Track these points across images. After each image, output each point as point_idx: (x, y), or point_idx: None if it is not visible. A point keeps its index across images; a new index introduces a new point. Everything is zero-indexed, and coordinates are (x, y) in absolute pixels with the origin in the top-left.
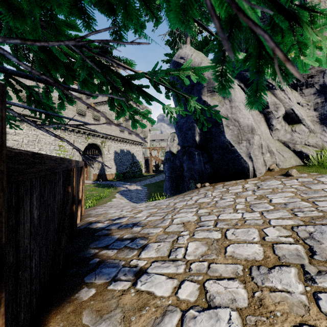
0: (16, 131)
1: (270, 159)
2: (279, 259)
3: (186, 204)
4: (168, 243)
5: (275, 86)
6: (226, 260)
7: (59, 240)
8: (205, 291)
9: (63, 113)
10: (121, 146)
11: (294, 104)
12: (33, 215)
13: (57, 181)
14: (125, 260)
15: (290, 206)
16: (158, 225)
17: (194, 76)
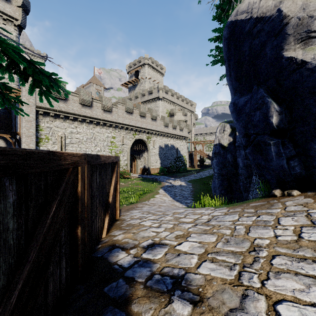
0: (77, 130)
1: None
2: None
3: (276, 239)
4: None
5: None
6: None
7: None
8: None
9: (114, 112)
10: (166, 141)
11: None
12: None
13: None
14: None
15: None
16: None
17: None
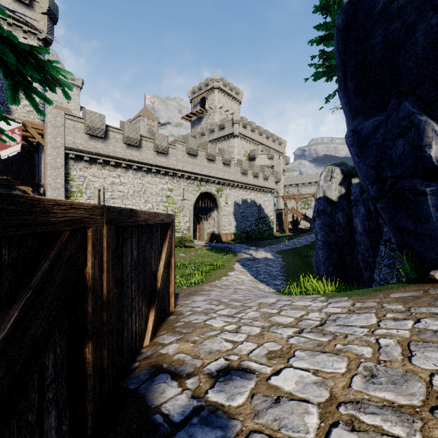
0: (121, 180)
1: None
2: None
3: None
4: None
5: None
6: None
7: None
8: None
9: (170, 154)
10: (244, 195)
11: None
12: None
13: None
14: None
15: None
16: None
17: None
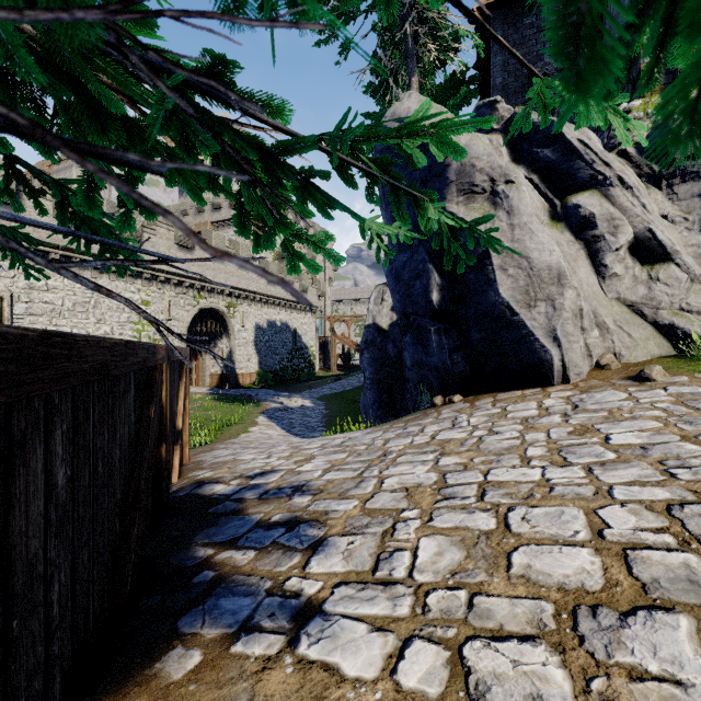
0: (48, 283)
1: (599, 342)
2: (644, 590)
3: (411, 444)
4: (372, 539)
5: (610, 179)
6: (511, 588)
7: (125, 528)
8: (464, 670)
9: (146, 243)
10: (270, 315)
11: (655, 218)
12: (56, 478)
13: (121, 393)
14: (273, 579)
15: (656, 452)
16: (349, 491)
17: (438, 146)
